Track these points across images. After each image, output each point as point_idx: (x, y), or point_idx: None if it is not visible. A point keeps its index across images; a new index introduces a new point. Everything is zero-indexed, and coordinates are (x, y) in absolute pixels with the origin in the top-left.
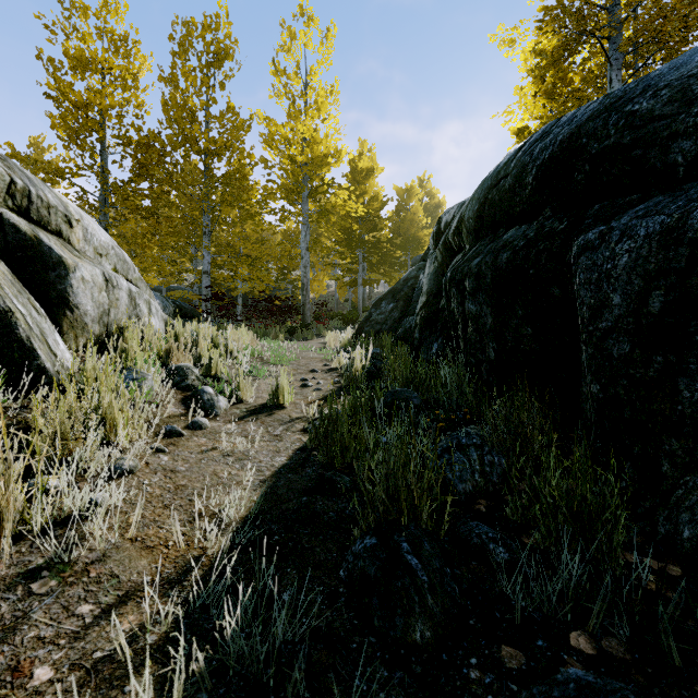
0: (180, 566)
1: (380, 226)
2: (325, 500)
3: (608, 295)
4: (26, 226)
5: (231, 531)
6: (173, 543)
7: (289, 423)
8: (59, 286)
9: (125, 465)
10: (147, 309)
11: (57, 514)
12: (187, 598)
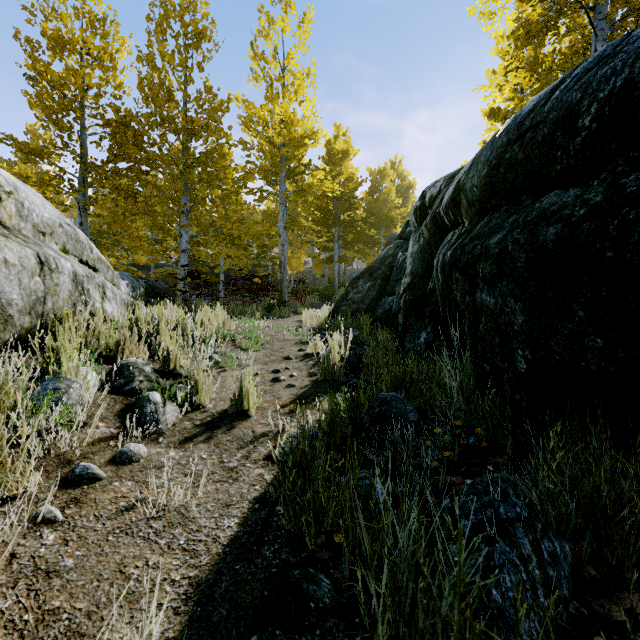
0: None
1: (354, 205)
2: None
3: None
4: None
5: None
6: None
7: (251, 445)
8: None
9: None
10: (100, 293)
11: None
12: None
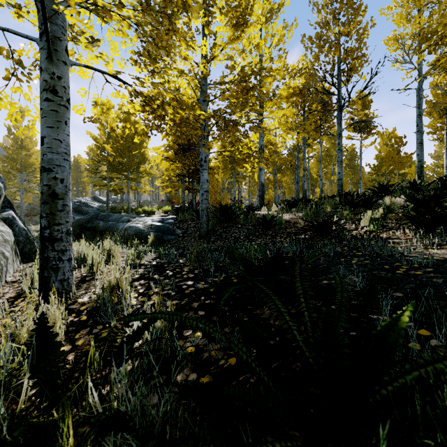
0: None
1: None
2: None
3: None
4: None
5: None
6: None
7: None
8: None
9: None
10: None
11: None
12: None
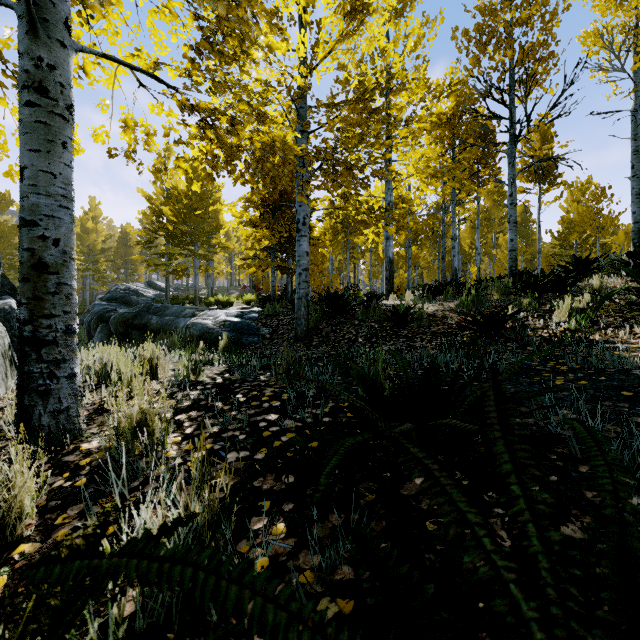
0: None
1: (100, 260)
2: None
3: None
4: None
5: None
6: None
7: None
8: None
9: None
10: None
11: None
12: None
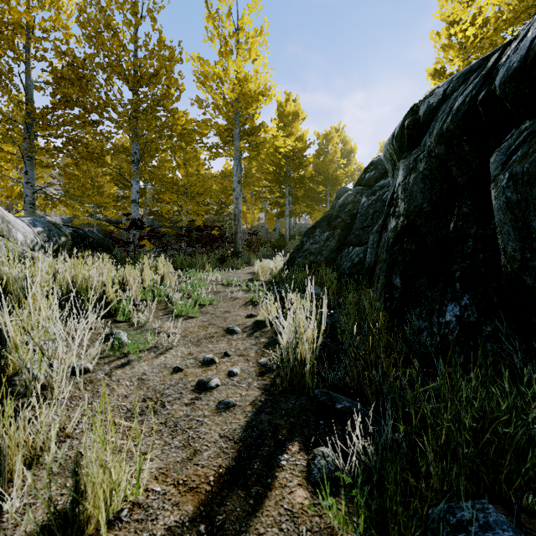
0: None
1: (304, 163)
2: None
3: None
4: None
5: None
6: None
7: None
8: None
9: None
10: None
11: None
12: None
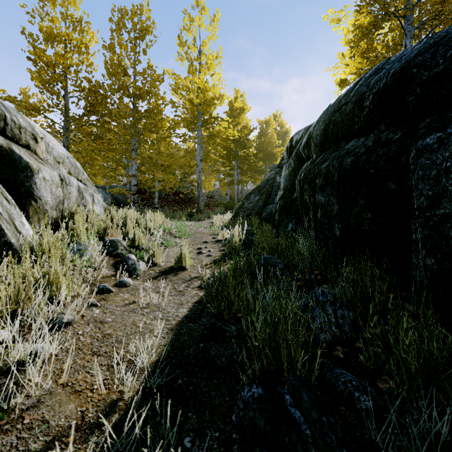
0: (101, 410)
1: (248, 145)
2: (217, 346)
3: (446, 187)
4: (2, 140)
5: (144, 375)
6: (97, 387)
7: (189, 281)
8: (26, 183)
9: (65, 318)
10: (91, 200)
11: (4, 363)
12: (103, 444)
